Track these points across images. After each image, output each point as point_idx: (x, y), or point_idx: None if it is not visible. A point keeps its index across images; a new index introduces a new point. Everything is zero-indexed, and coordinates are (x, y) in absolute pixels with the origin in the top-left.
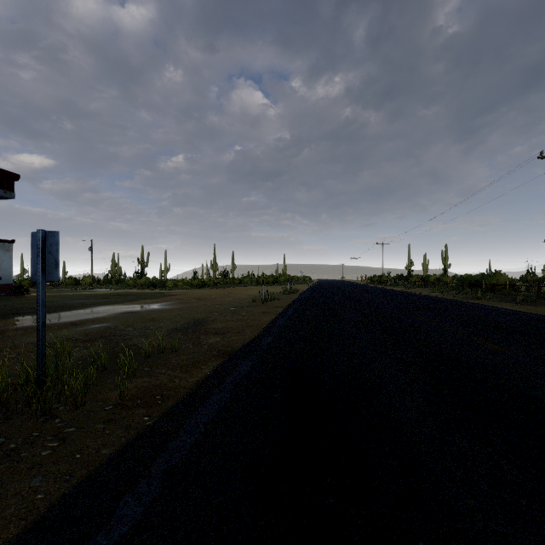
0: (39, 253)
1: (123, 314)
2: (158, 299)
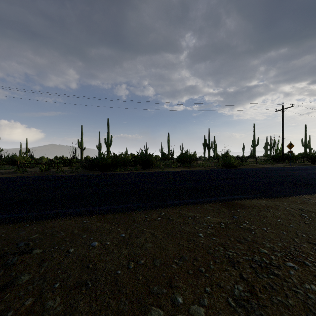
0: None
1: None
2: None
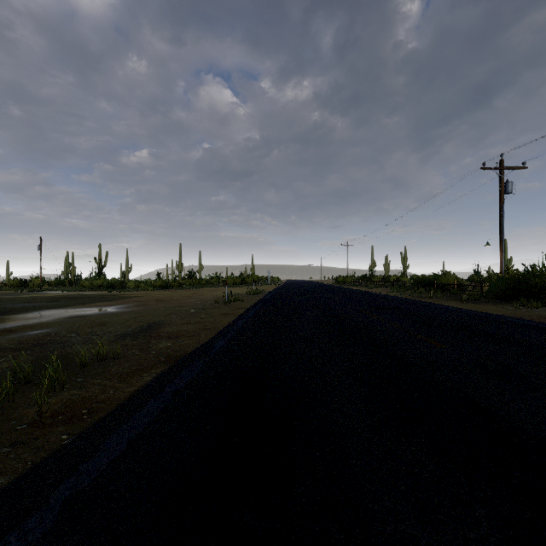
0: None
1: (69, 319)
2: (115, 301)
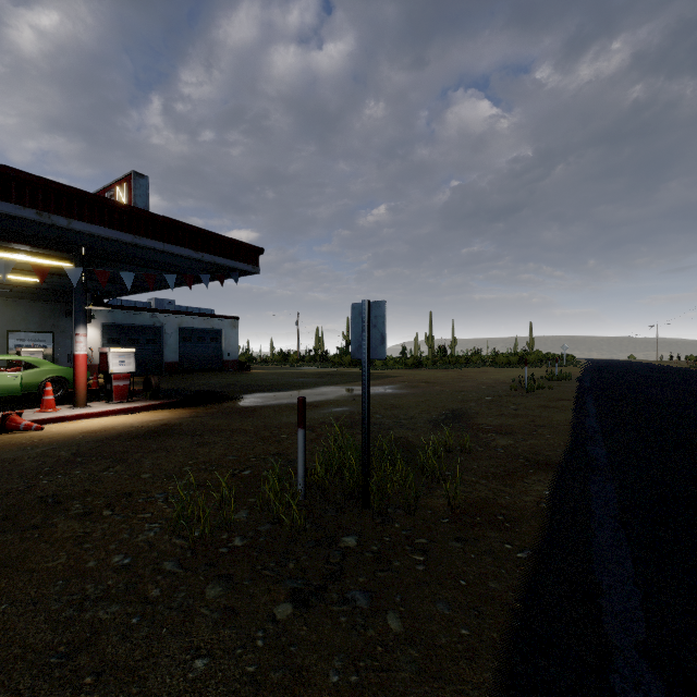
0: (365, 327)
1: (353, 397)
2: (378, 380)
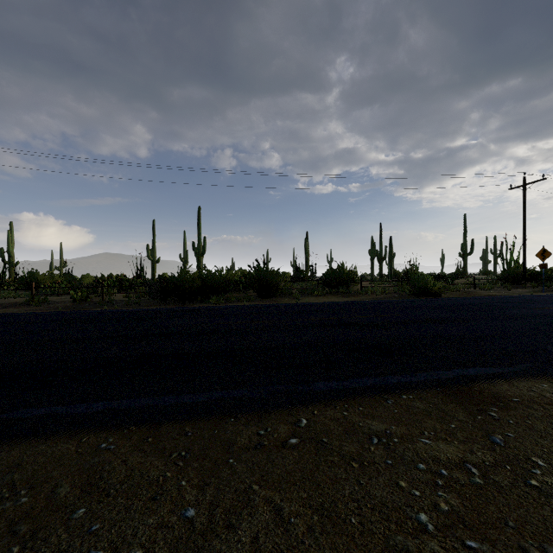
0: None
1: None
2: None
